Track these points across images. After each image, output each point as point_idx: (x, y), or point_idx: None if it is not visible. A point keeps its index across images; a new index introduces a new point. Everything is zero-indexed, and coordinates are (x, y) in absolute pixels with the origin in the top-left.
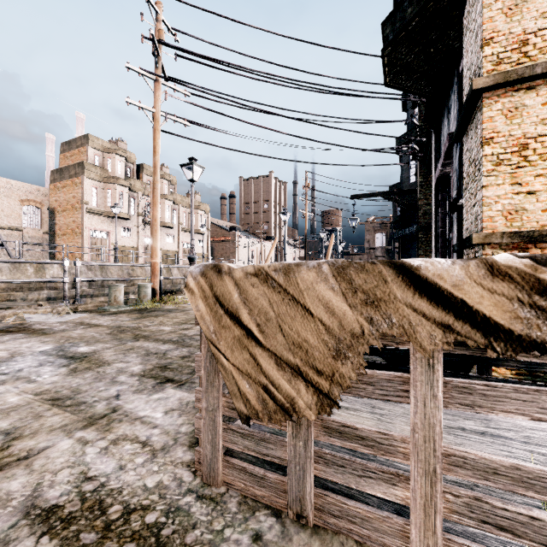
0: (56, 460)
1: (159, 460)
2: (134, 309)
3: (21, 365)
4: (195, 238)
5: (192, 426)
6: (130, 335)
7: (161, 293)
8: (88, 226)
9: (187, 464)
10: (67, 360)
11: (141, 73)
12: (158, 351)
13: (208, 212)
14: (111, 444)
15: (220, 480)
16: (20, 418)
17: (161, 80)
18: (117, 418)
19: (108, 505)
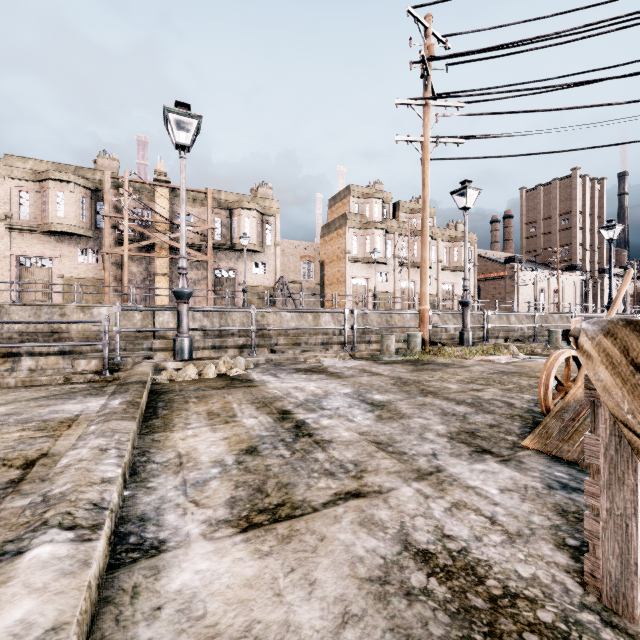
0: (406, 504)
1: (520, 547)
2: (405, 360)
3: (336, 404)
4: (457, 278)
5: (547, 519)
6: (415, 389)
7: (429, 344)
8: (350, 275)
9: (564, 568)
10: (369, 406)
11: (409, 103)
12: (455, 412)
13: (474, 243)
14: (453, 507)
15: (637, 615)
16: (357, 453)
17: (430, 103)
18: (445, 479)
19: (482, 575)
